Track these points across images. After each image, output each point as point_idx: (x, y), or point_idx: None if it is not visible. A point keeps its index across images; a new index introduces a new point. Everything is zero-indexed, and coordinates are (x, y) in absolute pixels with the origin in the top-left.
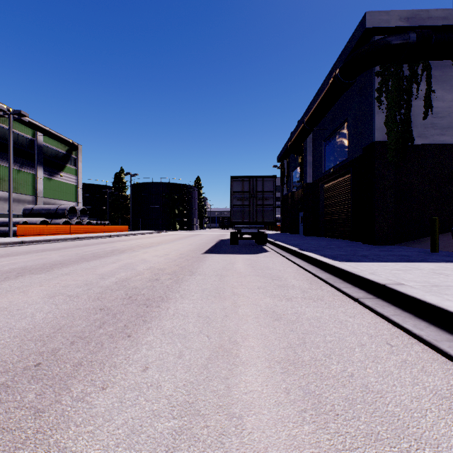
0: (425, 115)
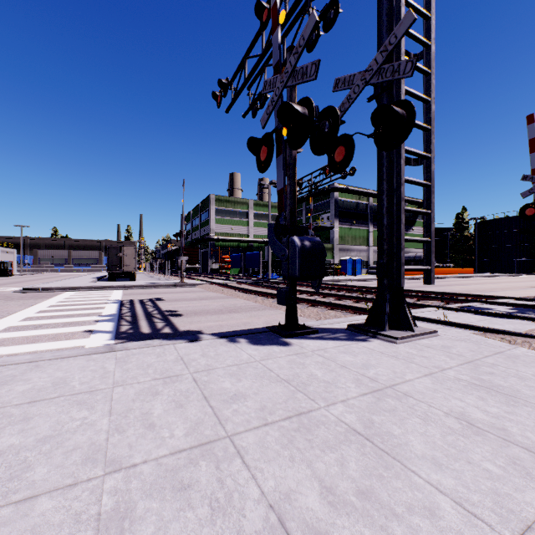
0: None
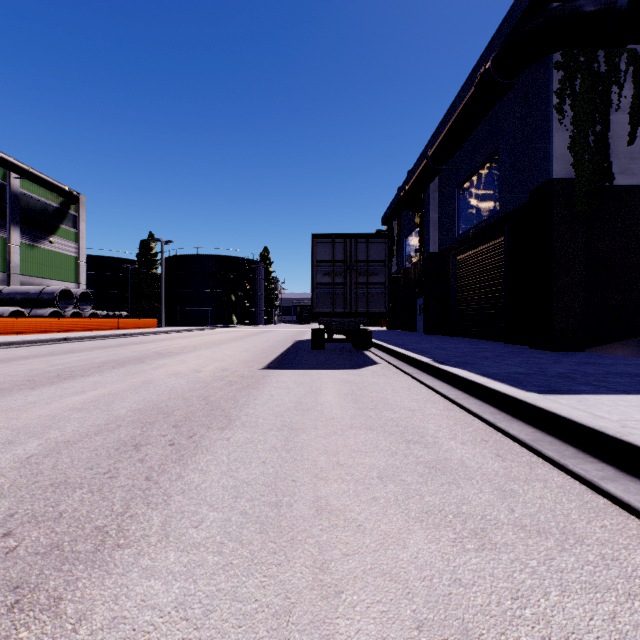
0: (632, 138)
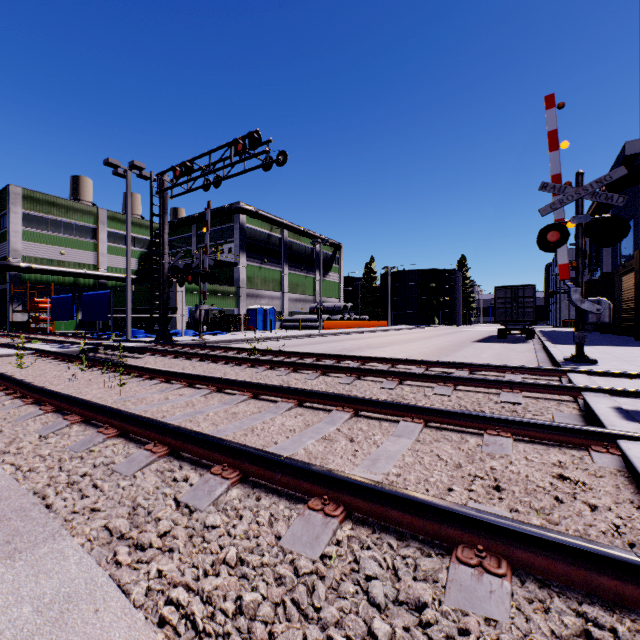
0: None
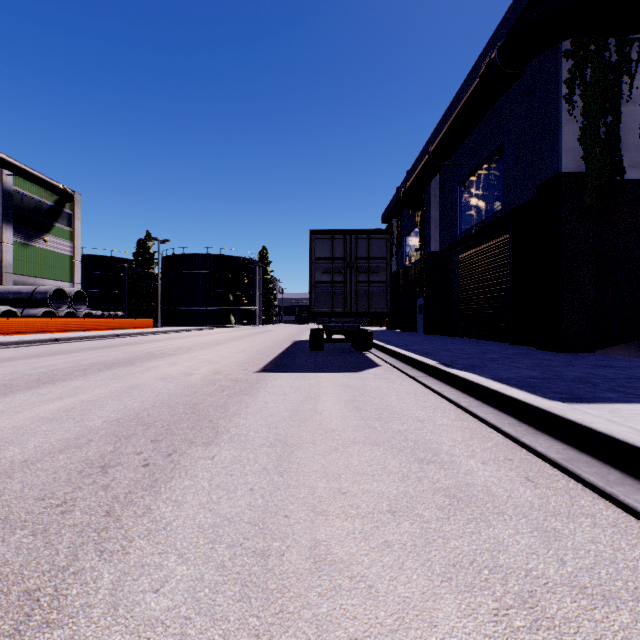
0: None
